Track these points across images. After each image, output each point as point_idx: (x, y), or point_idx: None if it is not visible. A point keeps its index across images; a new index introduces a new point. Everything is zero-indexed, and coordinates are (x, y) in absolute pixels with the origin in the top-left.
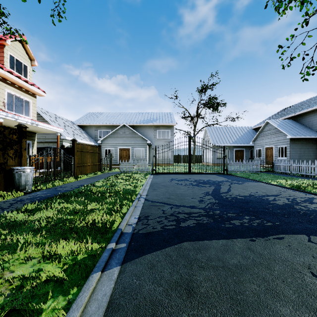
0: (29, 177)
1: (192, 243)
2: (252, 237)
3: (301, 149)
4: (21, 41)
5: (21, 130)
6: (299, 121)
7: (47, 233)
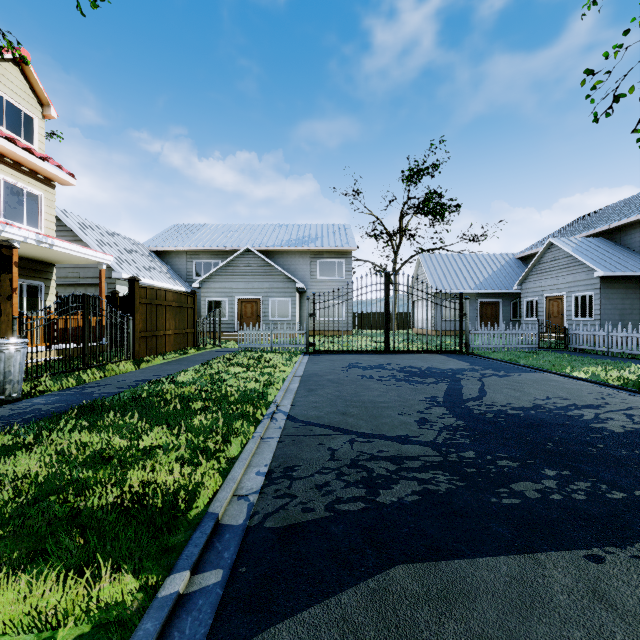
0: (14, 363)
1: (419, 570)
2: (589, 544)
3: (626, 300)
4: (18, 62)
5: None
6: (618, 240)
7: None
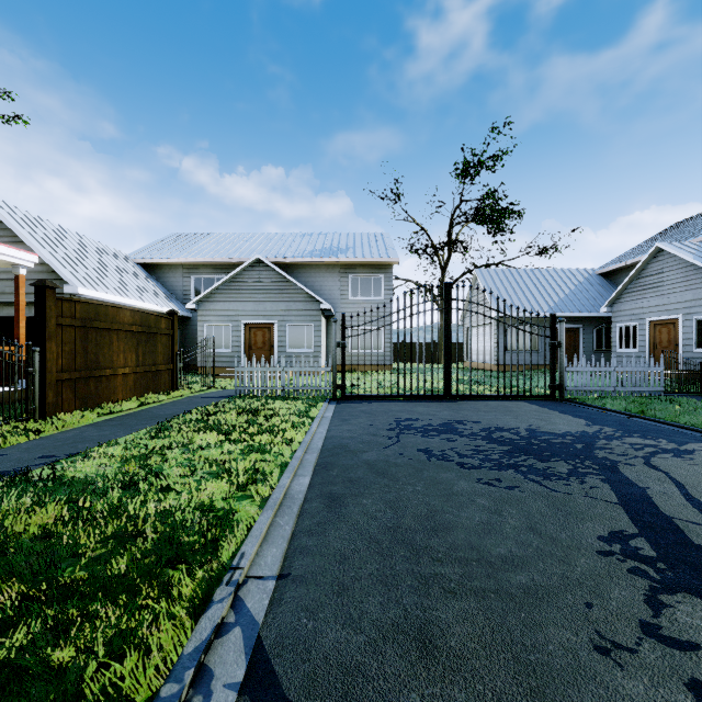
0: None
1: None
2: None
3: None
4: None
5: None
6: None
7: None
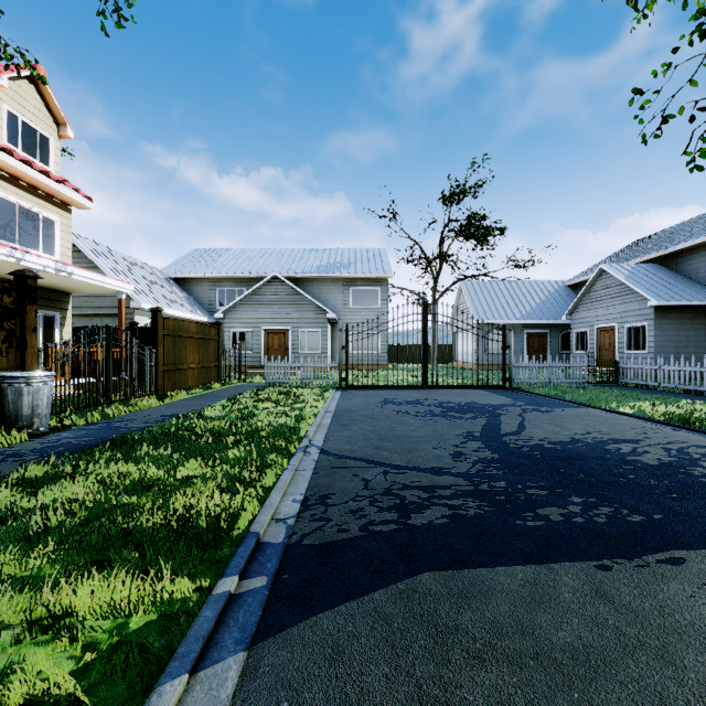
0: (42, 396)
1: (444, 576)
2: (600, 556)
3: (681, 331)
4: (33, 79)
5: (24, 284)
6: (675, 267)
7: (59, 547)
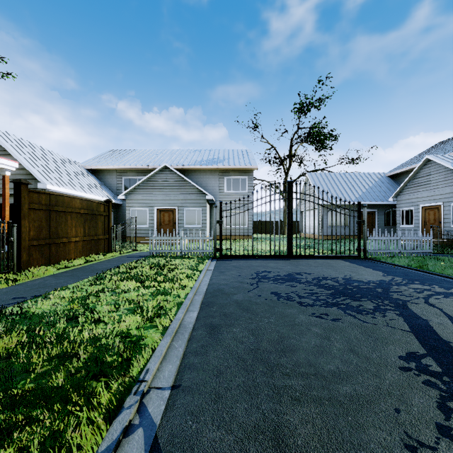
0: None
1: None
2: None
3: None
4: None
5: None
6: None
7: None
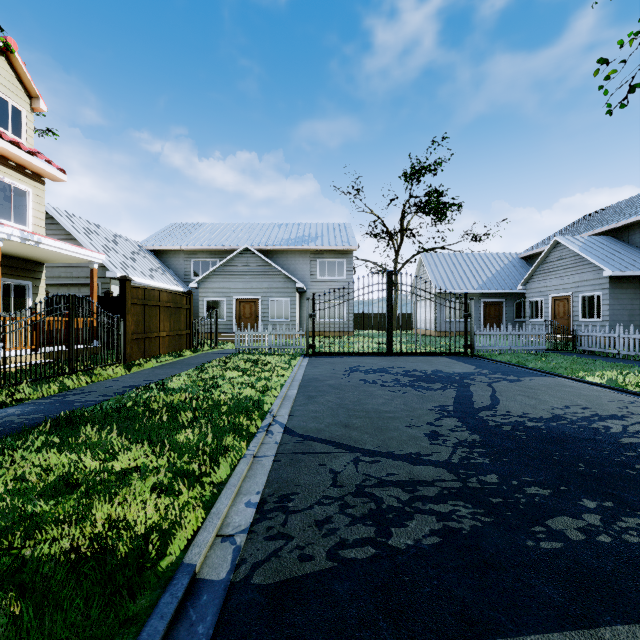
0: None
1: None
2: None
3: (635, 300)
4: (4, 52)
5: None
6: (626, 239)
7: None
